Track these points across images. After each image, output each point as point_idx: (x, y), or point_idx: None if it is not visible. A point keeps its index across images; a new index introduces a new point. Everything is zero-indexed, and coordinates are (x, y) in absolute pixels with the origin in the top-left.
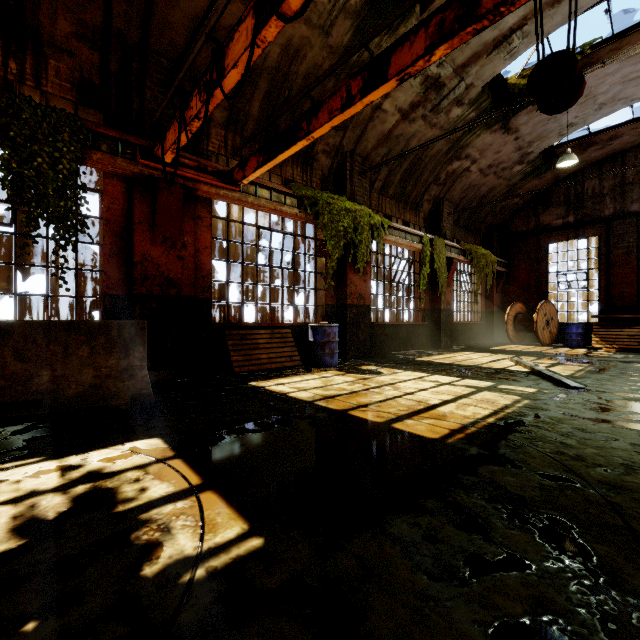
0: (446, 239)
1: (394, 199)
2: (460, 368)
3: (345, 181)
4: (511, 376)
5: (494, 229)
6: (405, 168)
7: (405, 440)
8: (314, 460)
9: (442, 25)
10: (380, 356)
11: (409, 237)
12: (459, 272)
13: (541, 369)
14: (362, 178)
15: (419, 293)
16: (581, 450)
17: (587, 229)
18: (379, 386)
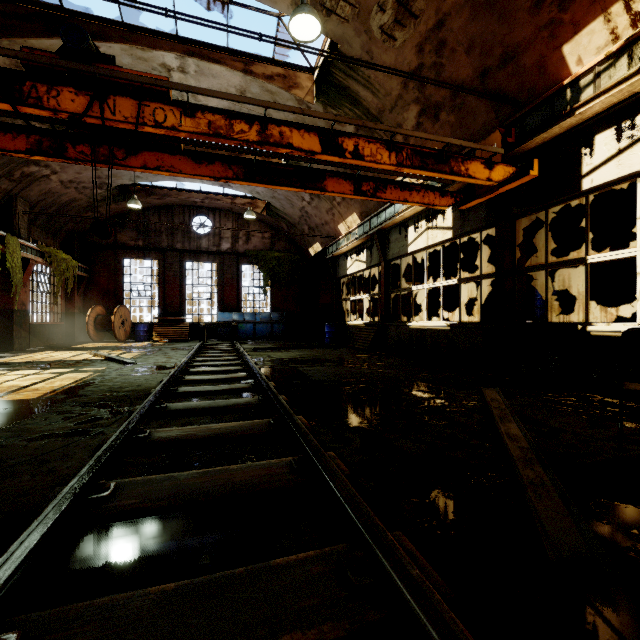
0: (21, 238)
1: None
2: (43, 363)
3: None
4: (90, 363)
5: (76, 235)
6: None
7: (10, 403)
8: None
9: (41, 144)
10: None
11: None
12: (36, 272)
13: (112, 356)
14: None
15: None
16: (122, 385)
17: (152, 253)
18: None
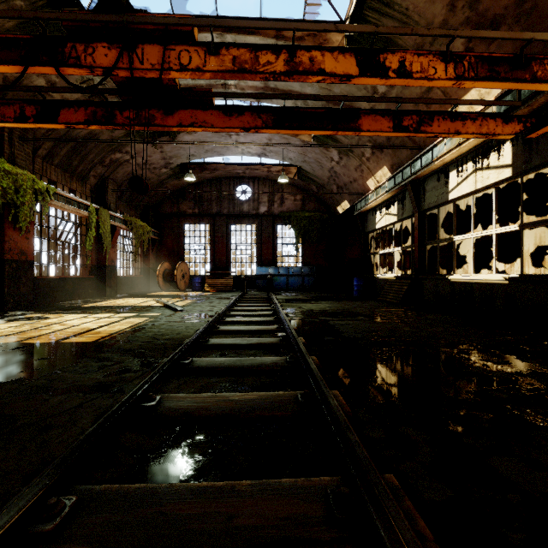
0: (111, 210)
1: (60, 168)
2: (118, 308)
3: (3, 141)
4: (150, 309)
5: (150, 207)
6: (72, 145)
7: (71, 345)
8: (1, 364)
9: (95, 114)
10: (45, 306)
11: (76, 204)
12: (123, 237)
13: (169, 303)
14: (24, 143)
15: (86, 251)
16: (165, 332)
17: (205, 219)
18: (48, 325)
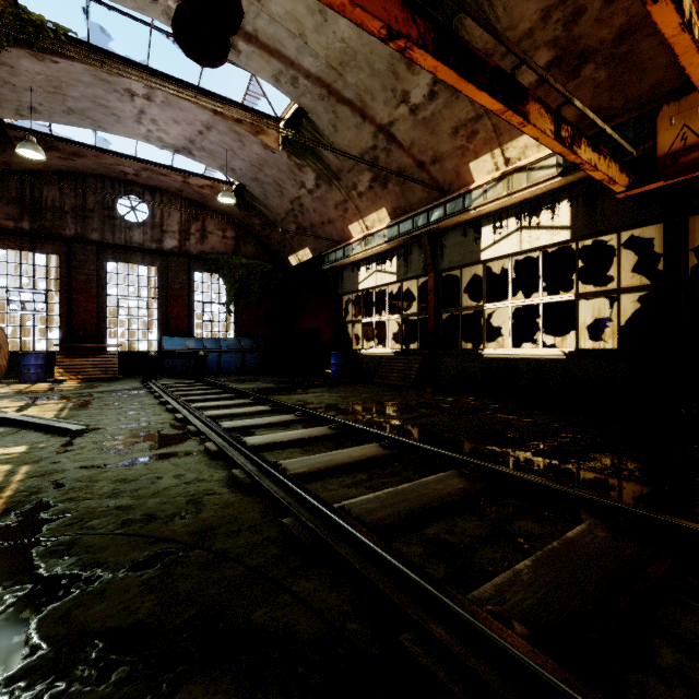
0: None
1: None
2: None
3: None
4: None
5: None
6: None
7: None
8: None
9: None
10: None
11: None
12: None
13: (15, 416)
14: None
15: None
16: (144, 506)
17: (47, 244)
18: None
